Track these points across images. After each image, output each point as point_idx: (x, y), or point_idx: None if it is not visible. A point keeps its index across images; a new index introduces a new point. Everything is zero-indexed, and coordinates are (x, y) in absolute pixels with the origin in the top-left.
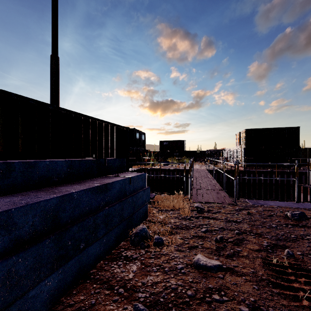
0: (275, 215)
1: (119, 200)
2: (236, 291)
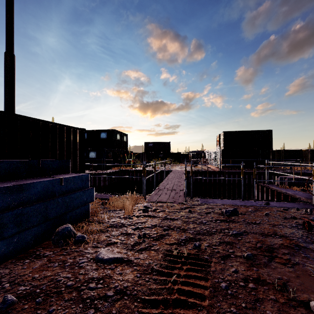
0: (213, 212)
1: (43, 201)
2: (116, 279)
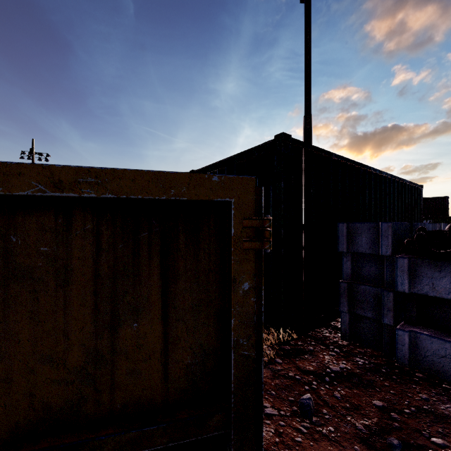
0: None
1: None
2: None
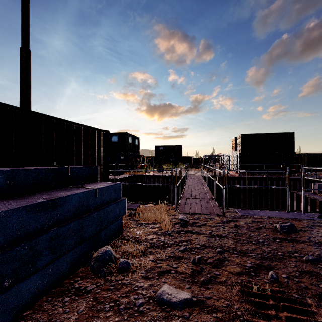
0: (264, 228)
1: (77, 218)
2: None
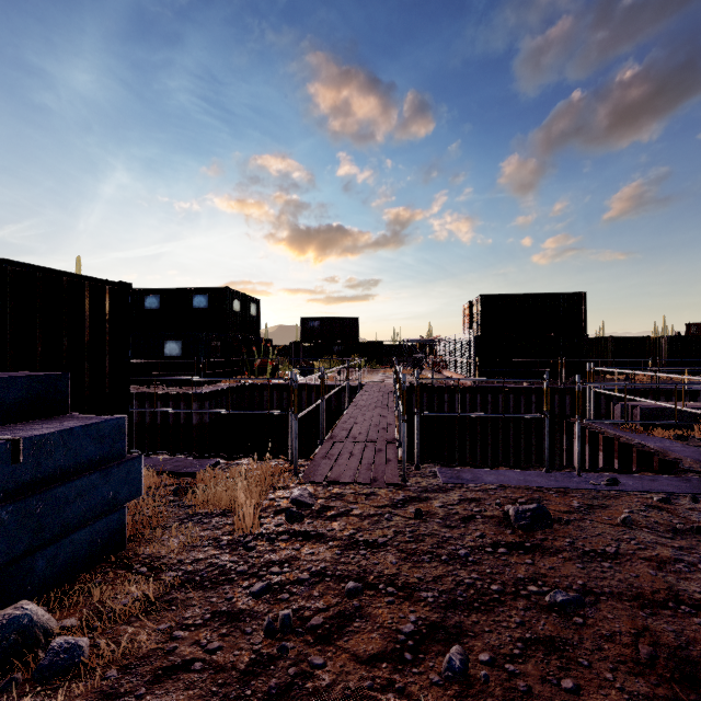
0: (481, 517)
1: None
2: None
